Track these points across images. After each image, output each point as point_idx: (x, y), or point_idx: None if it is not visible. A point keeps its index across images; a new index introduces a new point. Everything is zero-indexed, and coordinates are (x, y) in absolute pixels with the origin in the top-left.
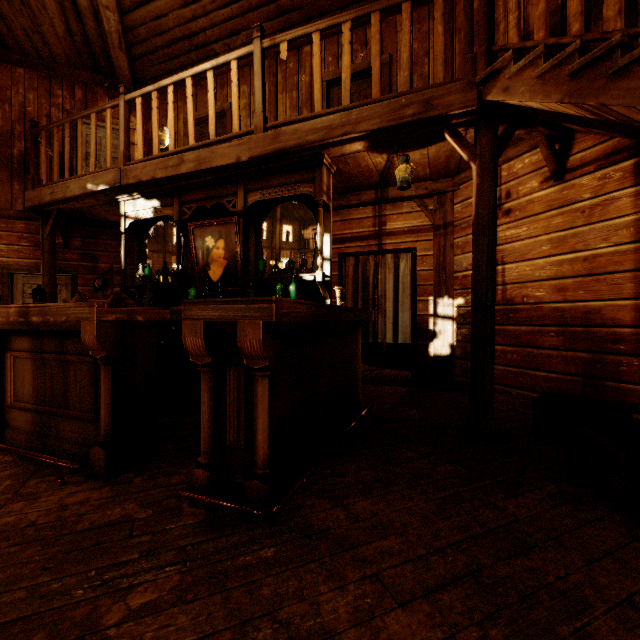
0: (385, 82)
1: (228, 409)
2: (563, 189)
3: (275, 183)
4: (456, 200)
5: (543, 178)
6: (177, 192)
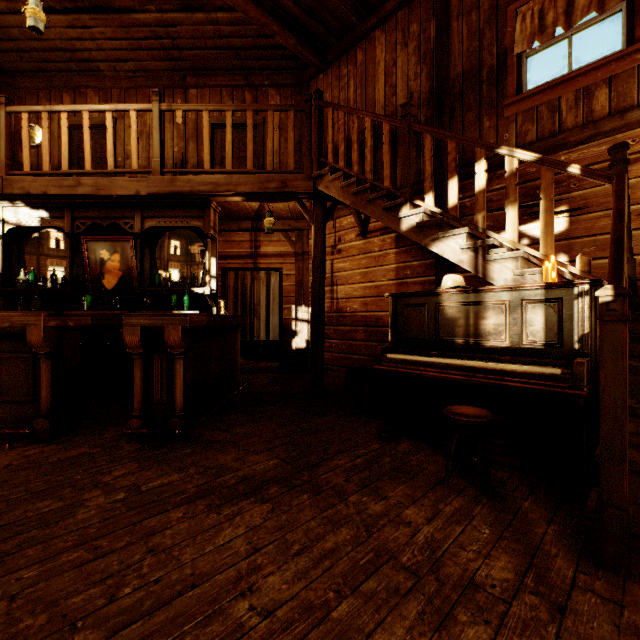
0: (260, 137)
1: (155, 380)
2: (366, 243)
3: (170, 214)
4: (310, 236)
5: (357, 234)
6: (70, 207)
